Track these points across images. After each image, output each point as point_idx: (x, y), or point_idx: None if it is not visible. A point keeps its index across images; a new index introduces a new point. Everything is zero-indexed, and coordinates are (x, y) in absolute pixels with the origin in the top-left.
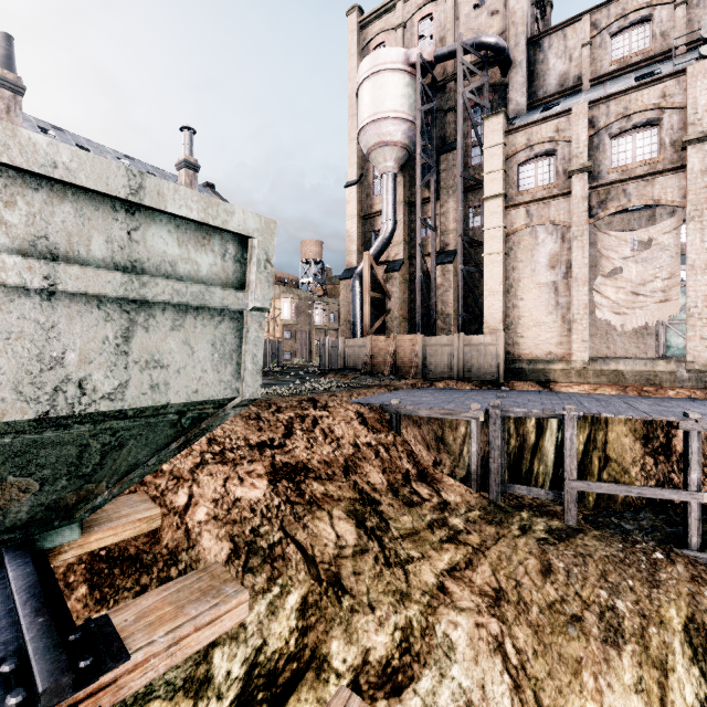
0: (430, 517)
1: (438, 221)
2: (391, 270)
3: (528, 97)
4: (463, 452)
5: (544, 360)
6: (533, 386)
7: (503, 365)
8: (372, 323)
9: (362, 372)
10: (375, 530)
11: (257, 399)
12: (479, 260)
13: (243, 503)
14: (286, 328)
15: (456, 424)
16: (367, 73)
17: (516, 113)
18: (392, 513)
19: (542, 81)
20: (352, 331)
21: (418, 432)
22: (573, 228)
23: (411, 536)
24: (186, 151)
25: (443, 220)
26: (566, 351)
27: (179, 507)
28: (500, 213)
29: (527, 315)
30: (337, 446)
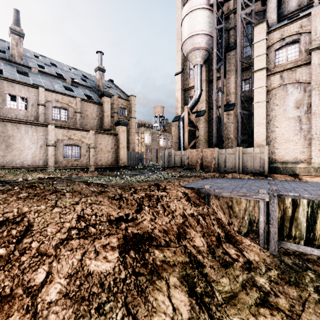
0: (241, 276)
1: (224, 89)
2: (199, 115)
3: (278, 15)
4: (244, 215)
5: (292, 162)
6: (287, 177)
7: (266, 164)
8: (189, 143)
9: (184, 168)
10: (203, 296)
11: (124, 184)
12: (248, 108)
13: (94, 278)
14: (146, 147)
15: (240, 199)
16: (186, 12)
17: (271, 24)
18: (214, 274)
19: (287, 5)
20: (179, 147)
21: (218, 203)
22: (312, 83)
23: (231, 298)
24: (99, 63)
25: (227, 87)
26: (306, 157)
27: (34, 287)
28: (264, 79)
29: (280, 136)
30: (172, 218)
